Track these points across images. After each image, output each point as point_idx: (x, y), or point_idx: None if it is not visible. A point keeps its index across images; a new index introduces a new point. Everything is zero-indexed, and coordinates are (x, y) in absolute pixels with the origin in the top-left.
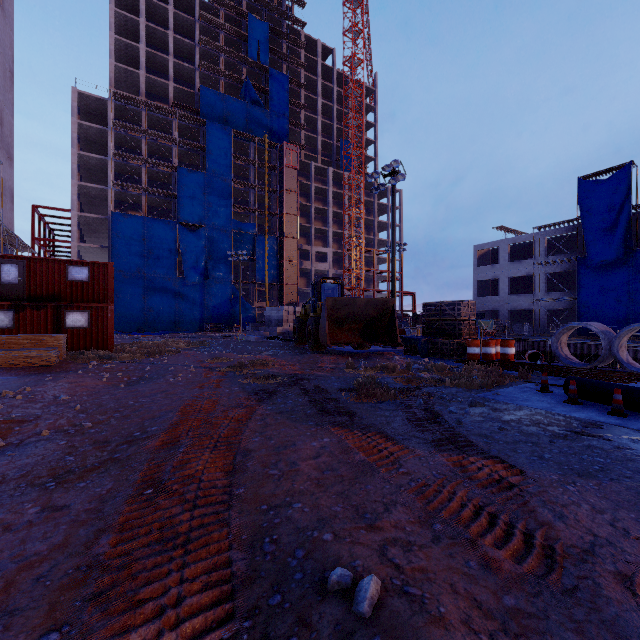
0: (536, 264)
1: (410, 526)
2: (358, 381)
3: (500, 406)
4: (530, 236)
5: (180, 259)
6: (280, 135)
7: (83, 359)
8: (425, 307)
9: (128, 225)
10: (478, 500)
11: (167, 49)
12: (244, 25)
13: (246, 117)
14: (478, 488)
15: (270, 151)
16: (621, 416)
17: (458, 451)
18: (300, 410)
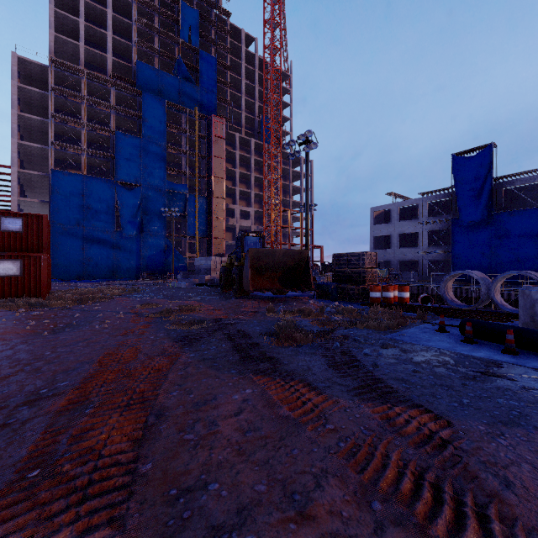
0: (420, 223)
1: (347, 509)
2: (278, 325)
3: (408, 347)
4: (415, 200)
5: (118, 214)
6: (209, 108)
7: (12, 307)
8: (334, 257)
9: (67, 182)
10: (414, 464)
11: (106, 25)
12: (177, 10)
13: (179, 91)
14: (411, 447)
15: (200, 122)
16: (514, 354)
17: (381, 399)
18: (223, 357)
